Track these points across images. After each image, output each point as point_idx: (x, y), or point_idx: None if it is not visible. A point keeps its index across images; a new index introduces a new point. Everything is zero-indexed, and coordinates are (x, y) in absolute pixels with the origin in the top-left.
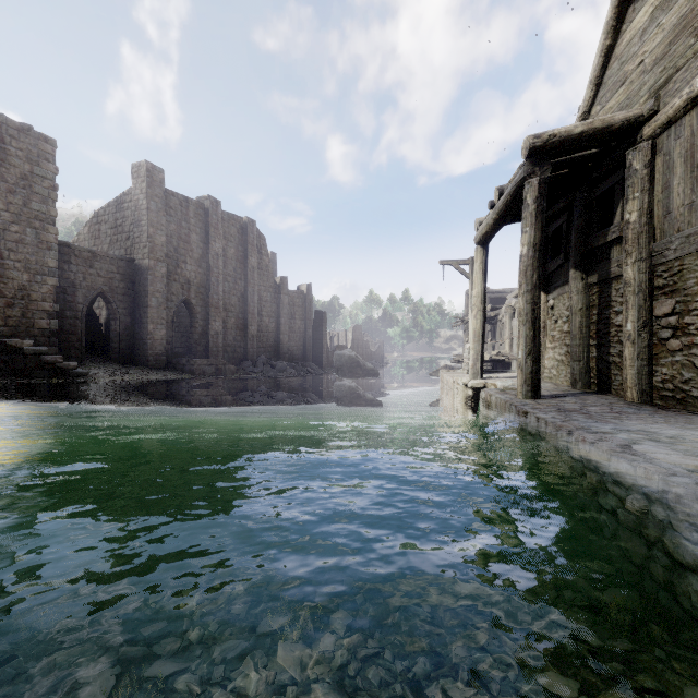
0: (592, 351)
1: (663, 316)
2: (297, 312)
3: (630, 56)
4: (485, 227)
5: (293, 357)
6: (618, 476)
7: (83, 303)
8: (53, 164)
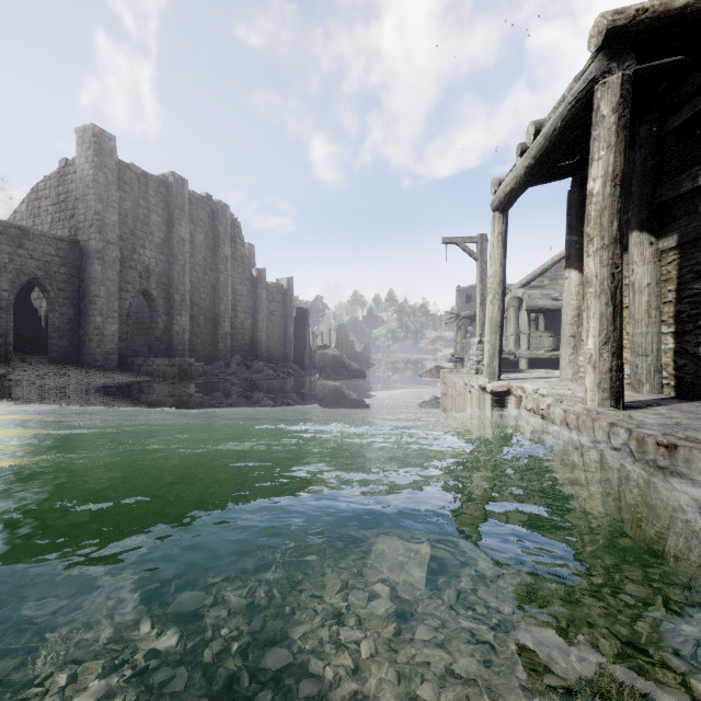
0: (666, 342)
1: None
2: (276, 308)
3: None
4: (511, 181)
5: (272, 357)
6: None
7: (9, 290)
8: None
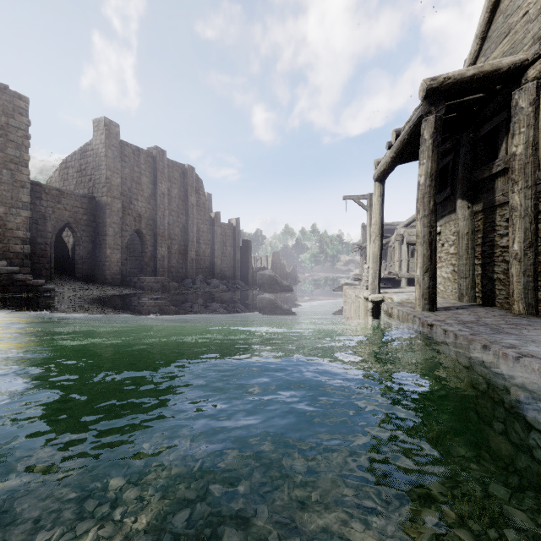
0: (477, 269)
1: None
2: (228, 240)
3: (515, 9)
4: (383, 165)
5: (225, 276)
6: None
7: (52, 232)
8: (26, 117)
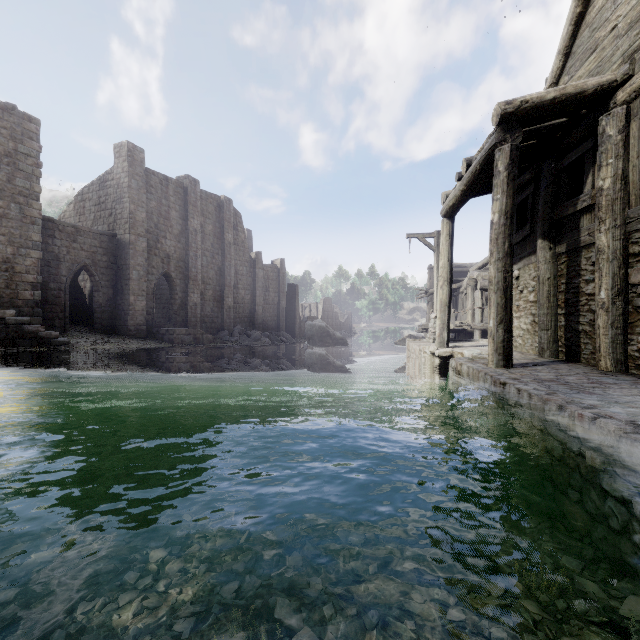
0: (560, 320)
1: (639, 284)
2: (271, 285)
3: (602, 22)
4: (452, 199)
5: (268, 327)
6: (632, 462)
7: (67, 276)
8: (37, 142)
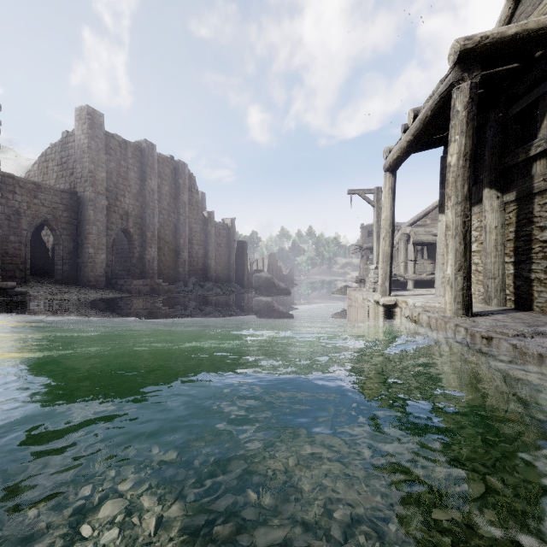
0: (508, 269)
1: None
2: (222, 241)
3: None
4: (397, 151)
5: (219, 278)
6: None
7: (27, 229)
8: None
